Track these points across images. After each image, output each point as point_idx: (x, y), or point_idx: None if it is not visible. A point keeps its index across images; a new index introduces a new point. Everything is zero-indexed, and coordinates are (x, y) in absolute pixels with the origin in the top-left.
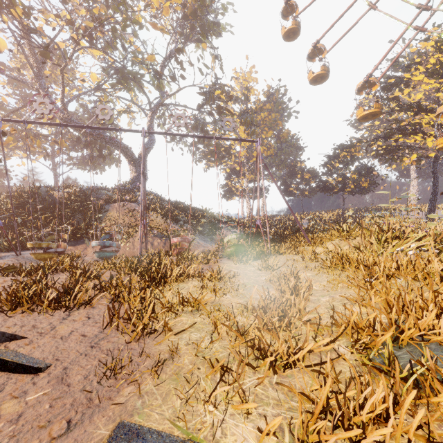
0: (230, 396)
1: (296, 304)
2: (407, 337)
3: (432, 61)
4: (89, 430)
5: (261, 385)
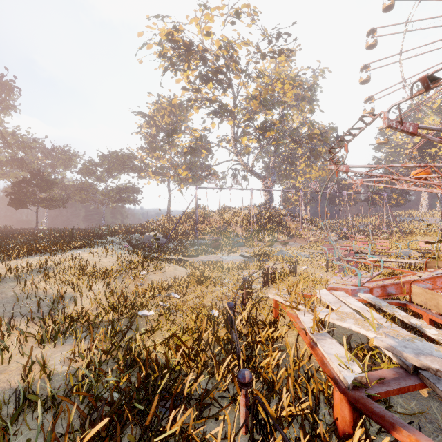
0: None
1: None
2: None
3: None
4: None
5: None
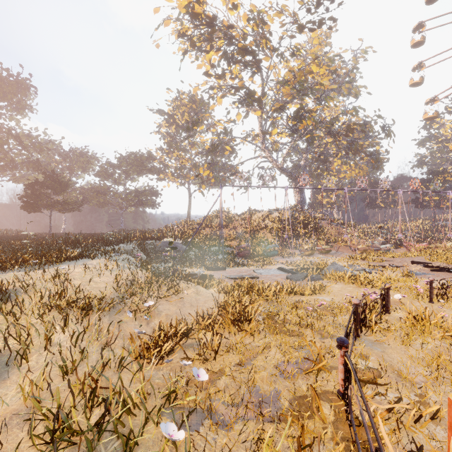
0: None
1: None
2: None
3: None
4: None
5: None
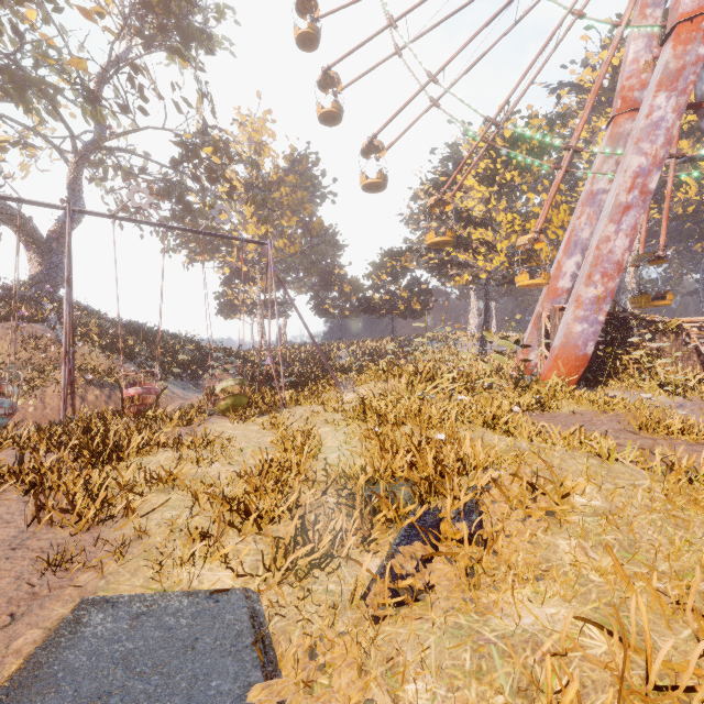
0: (210, 557)
1: (295, 463)
2: (383, 478)
3: (483, 166)
4: (44, 614)
5: (245, 543)
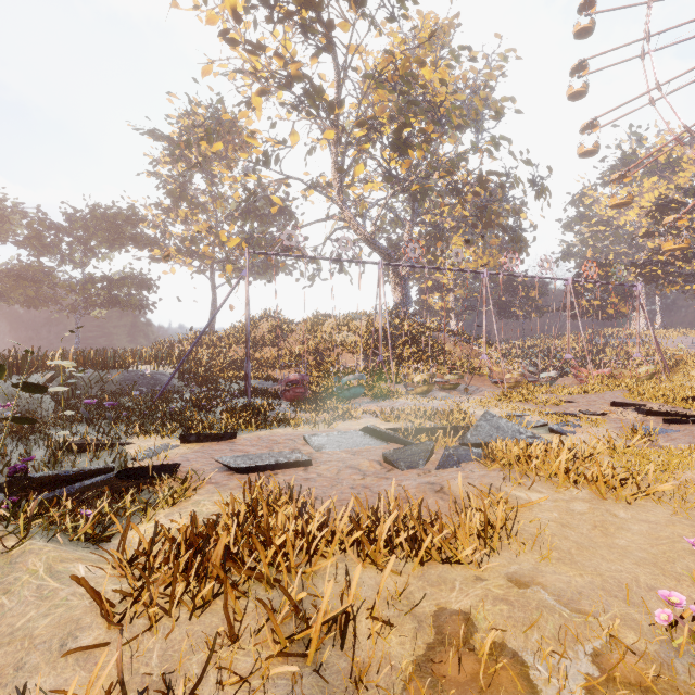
0: None
1: None
2: None
3: None
4: None
5: None
